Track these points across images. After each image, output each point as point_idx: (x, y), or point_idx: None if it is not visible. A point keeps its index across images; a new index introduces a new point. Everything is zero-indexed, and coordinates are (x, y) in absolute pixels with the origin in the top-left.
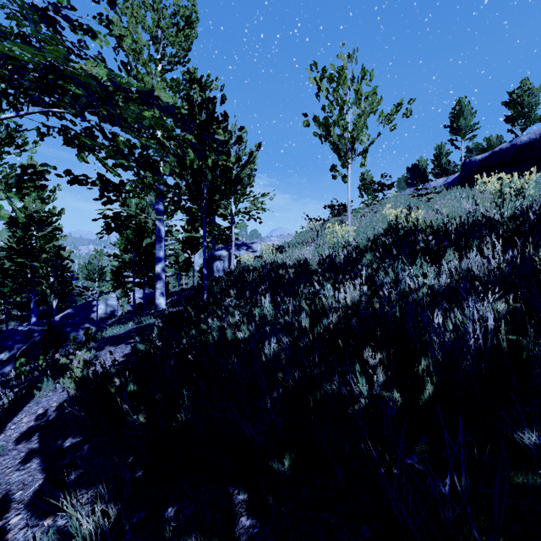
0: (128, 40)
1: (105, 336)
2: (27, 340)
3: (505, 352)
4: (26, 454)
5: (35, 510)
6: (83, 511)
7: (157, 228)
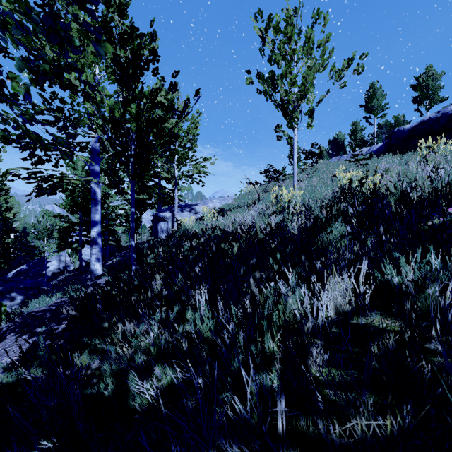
0: None
1: (26, 310)
2: None
3: None
4: None
5: None
6: None
7: (92, 190)
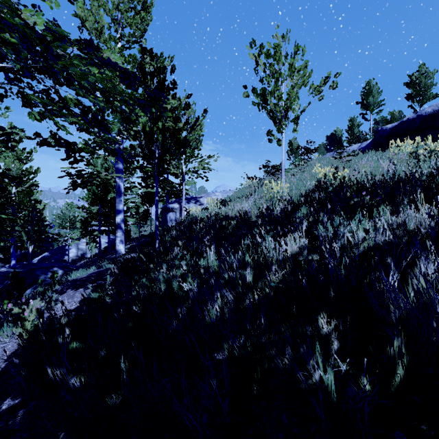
0: (78, 4)
1: (70, 278)
2: (4, 281)
3: None
4: None
5: None
6: None
7: (117, 184)
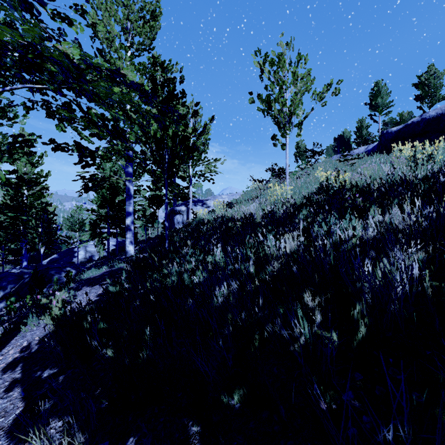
0: (100, 28)
1: (83, 277)
2: (18, 281)
3: (429, 297)
4: (10, 383)
5: (13, 437)
6: (54, 439)
7: (127, 188)
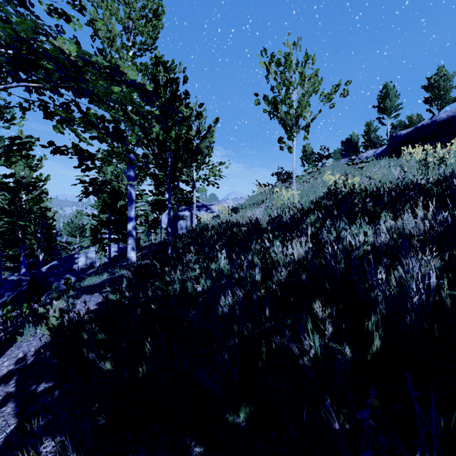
0: (99, 24)
1: (83, 285)
2: (16, 288)
3: (448, 308)
4: (3, 398)
5: None
6: None
7: (129, 192)
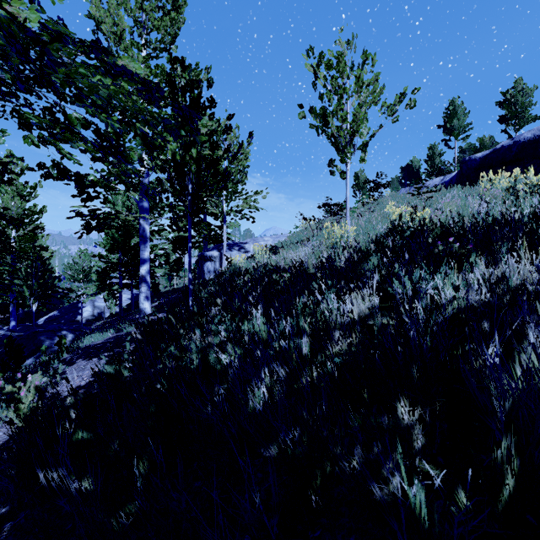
0: None
1: (82, 345)
2: (0, 347)
3: None
4: None
5: None
6: None
7: (141, 227)
